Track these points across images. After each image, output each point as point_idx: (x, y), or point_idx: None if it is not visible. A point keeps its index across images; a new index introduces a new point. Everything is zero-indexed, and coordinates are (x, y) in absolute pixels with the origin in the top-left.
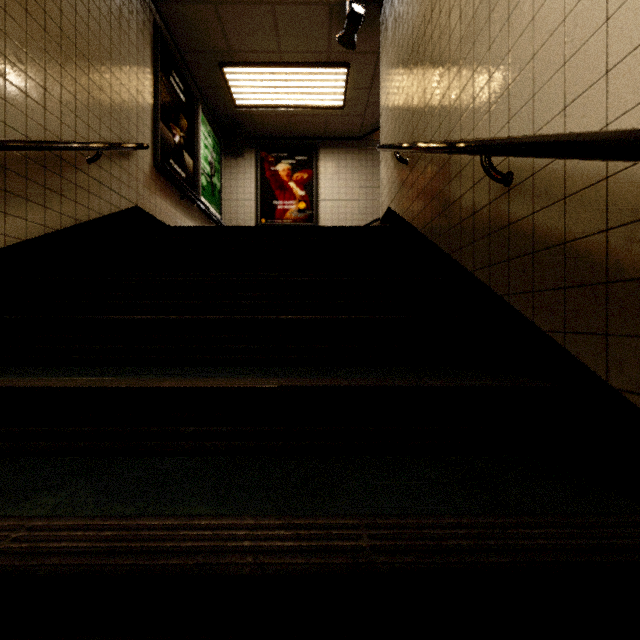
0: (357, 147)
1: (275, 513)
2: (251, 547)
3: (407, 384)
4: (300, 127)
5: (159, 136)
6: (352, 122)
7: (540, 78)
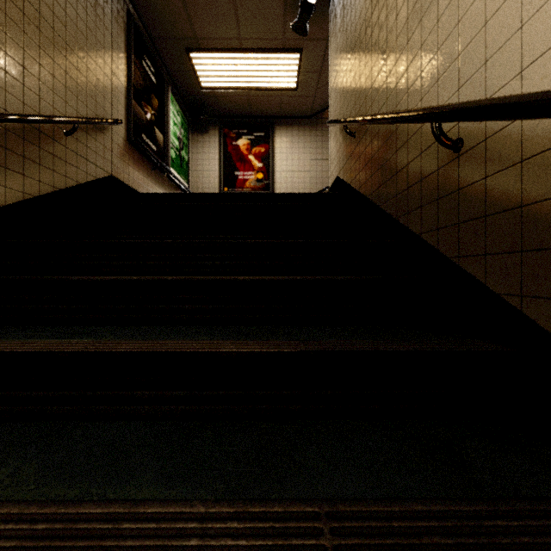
0: (308, 124)
1: (228, 497)
2: (199, 548)
3: (363, 348)
4: (258, 107)
5: (132, 113)
6: (304, 102)
7: (493, 44)
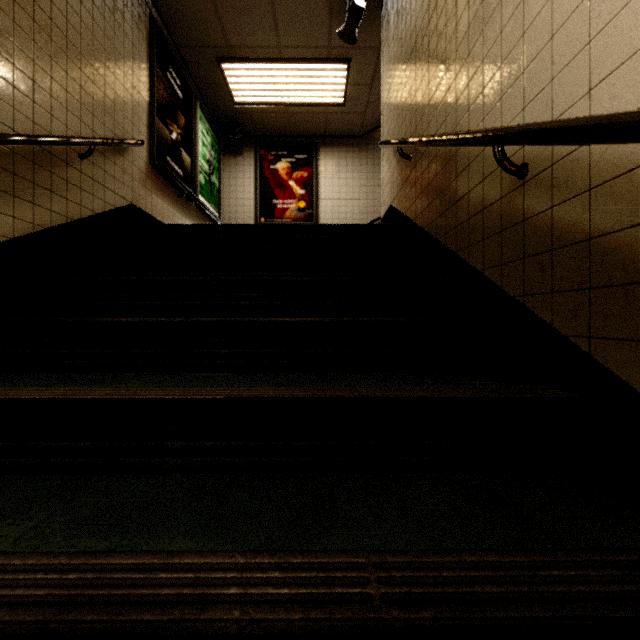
0: (358, 145)
1: (269, 548)
2: (239, 596)
3: (416, 394)
4: (300, 125)
5: (155, 132)
6: (353, 120)
7: (560, 60)
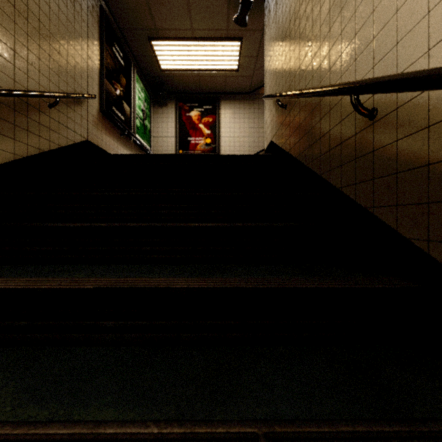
0: (247, 99)
1: (178, 418)
2: None
3: (295, 284)
4: (207, 85)
5: (104, 89)
6: (244, 81)
7: (404, 28)
